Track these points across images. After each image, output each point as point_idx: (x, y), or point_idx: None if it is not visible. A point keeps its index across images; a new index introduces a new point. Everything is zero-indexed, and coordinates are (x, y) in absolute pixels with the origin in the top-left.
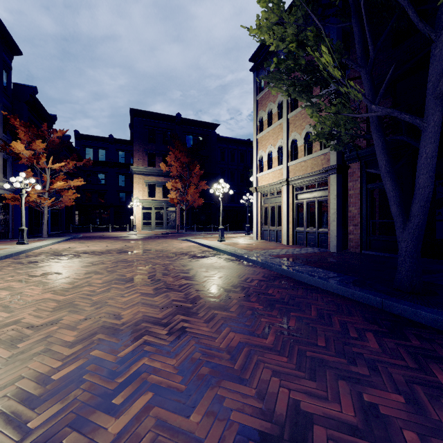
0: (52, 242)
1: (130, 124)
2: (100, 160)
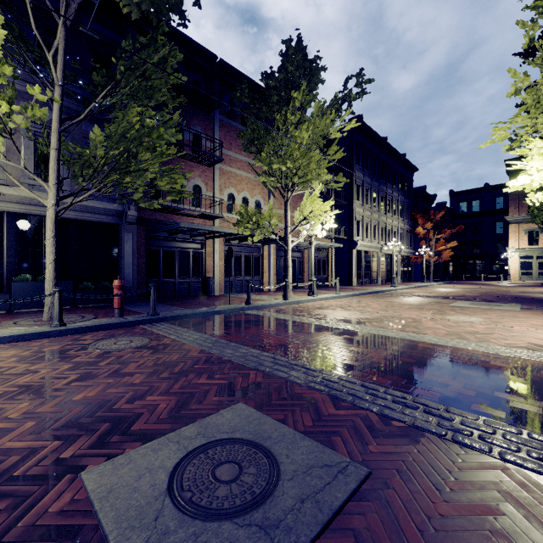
0: (437, 283)
1: (506, 171)
2: (474, 212)
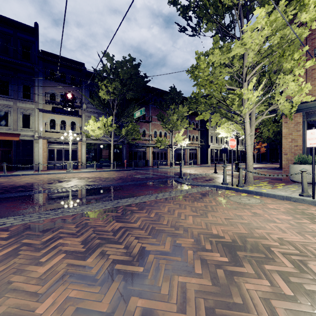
0: (253, 163)
1: None
2: None
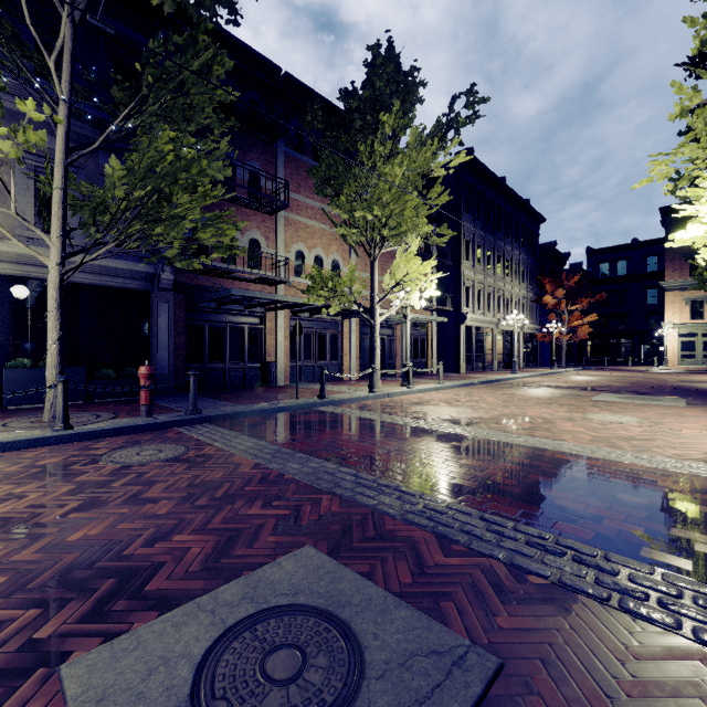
0: (571, 369)
1: (662, 222)
2: (619, 276)
